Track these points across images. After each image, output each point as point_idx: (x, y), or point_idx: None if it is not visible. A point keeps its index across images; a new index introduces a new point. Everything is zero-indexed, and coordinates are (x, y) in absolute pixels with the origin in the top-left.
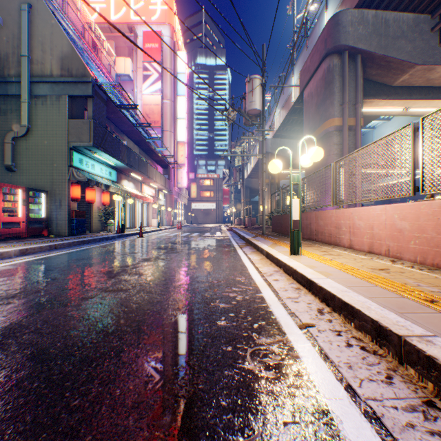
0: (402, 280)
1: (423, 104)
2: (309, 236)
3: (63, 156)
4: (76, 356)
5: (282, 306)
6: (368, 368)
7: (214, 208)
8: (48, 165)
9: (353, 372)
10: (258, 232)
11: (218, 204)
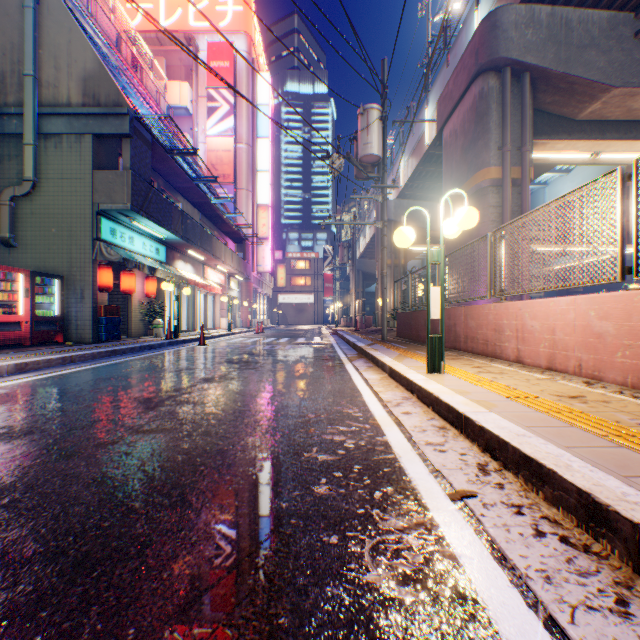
0: (610, 415)
1: (621, 147)
2: (453, 343)
3: (86, 225)
4: (69, 555)
5: (420, 459)
6: (581, 583)
7: (311, 302)
8: (64, 238)
9: (555, 590)
10: (375, 337)
11: (316, 297)
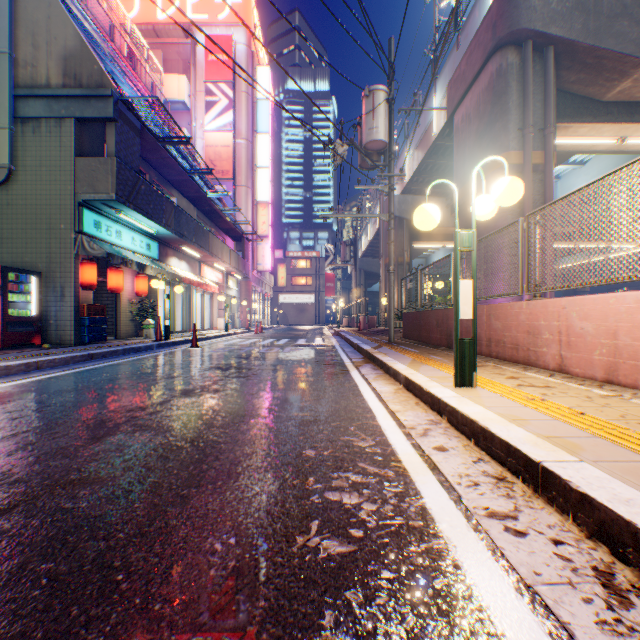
0: None
1: None
2: None
3: (66, 216)
4: None
5: (489, 554)
6: None
7: (312, 302)
8: (43, 231)
9: None
10: (381, 339)
11: (318, 297)
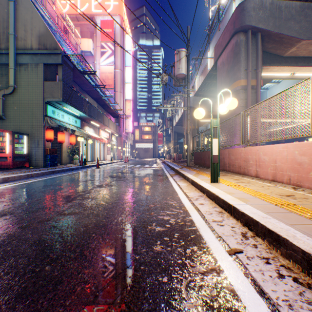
0: (310, 206)
1: (306, 70)
2: (223, 167)
3: (40, 108)
4: (14, 290)
5: (210, 230)
6: (310, 309)
7: (152, 147)
8: (29, 115)
9: None
10: (183, 164)
11: (154, 144)
